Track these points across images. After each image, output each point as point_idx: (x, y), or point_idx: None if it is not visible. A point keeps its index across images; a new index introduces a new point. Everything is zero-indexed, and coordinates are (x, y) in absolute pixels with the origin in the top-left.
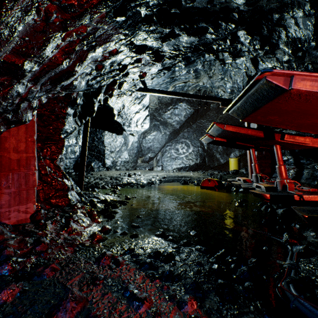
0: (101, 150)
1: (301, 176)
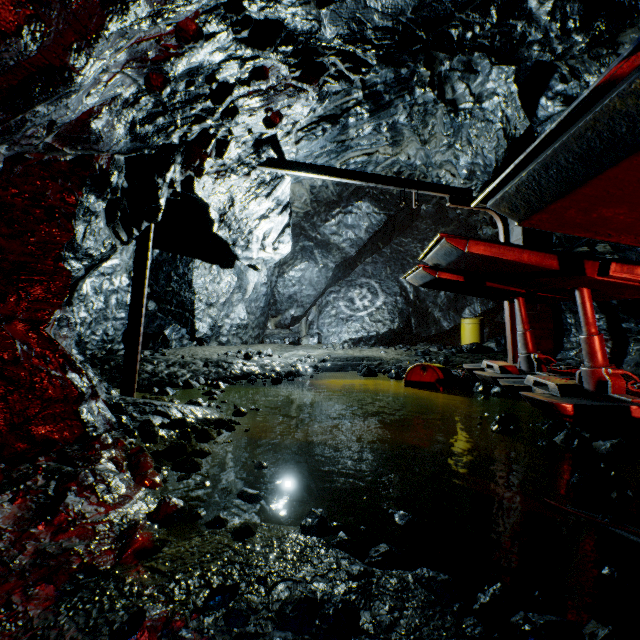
0: (186, 301)
1: (624, 357)
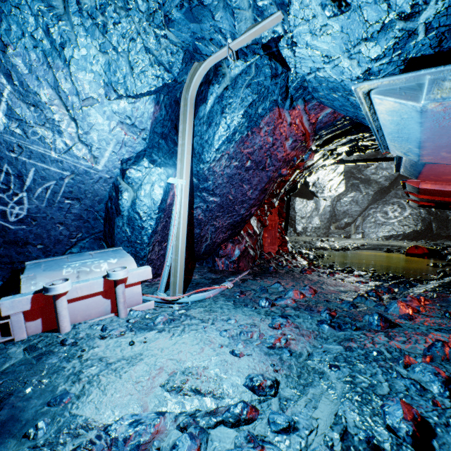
0: (292, 216)
1: None
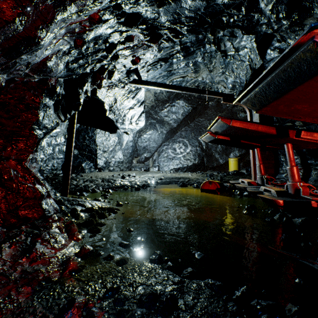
0: (93, 149)
1: (309, 177)
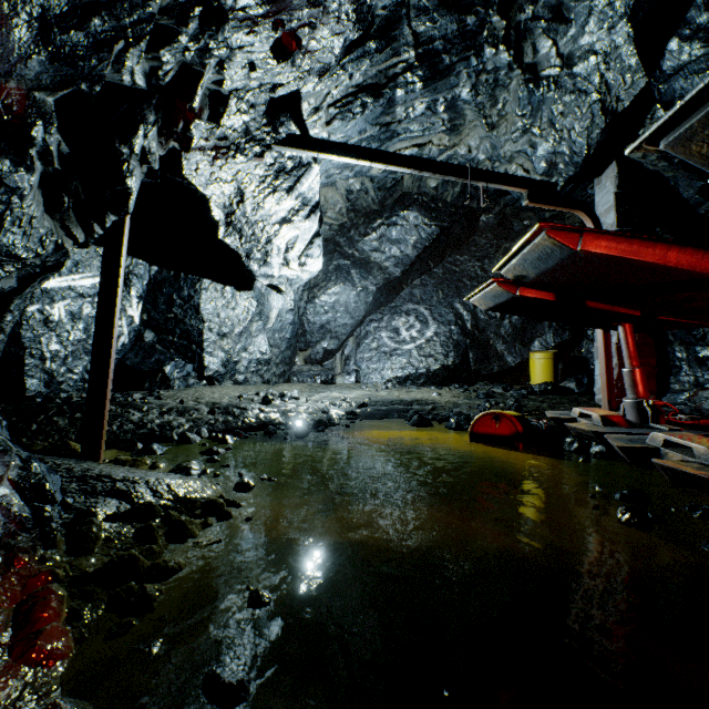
0: (193, 330)
1: None
